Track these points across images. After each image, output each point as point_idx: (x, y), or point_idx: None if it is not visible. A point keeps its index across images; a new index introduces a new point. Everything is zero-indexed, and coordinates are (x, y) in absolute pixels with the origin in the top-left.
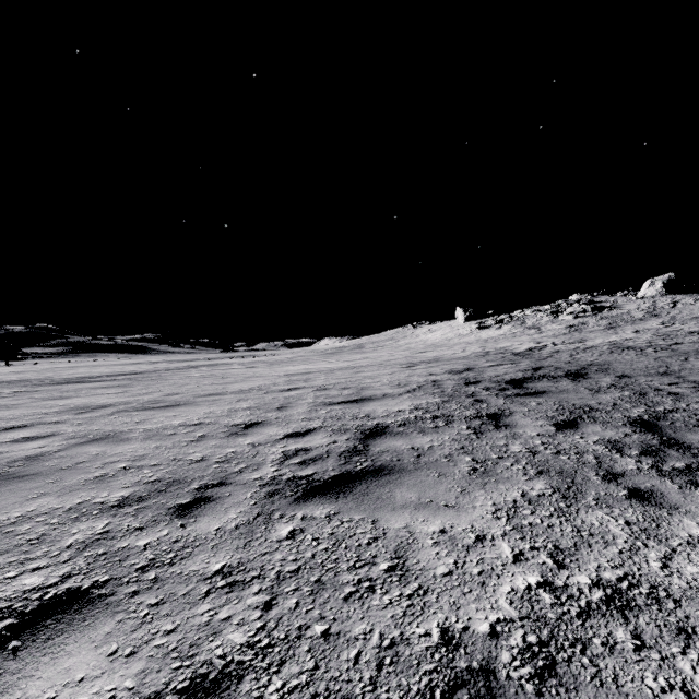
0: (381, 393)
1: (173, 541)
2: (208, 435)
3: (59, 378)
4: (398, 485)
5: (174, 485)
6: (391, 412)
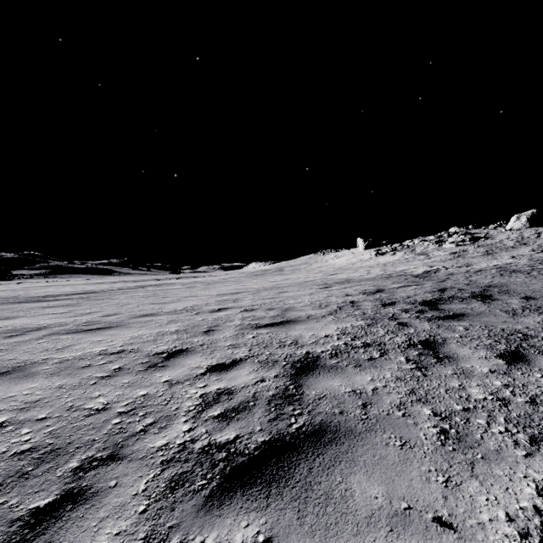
0: (305, 315)
1: None
2: (124, 368)
3: (24, 297)
4: (351, 465)
5: (46, 461)
6: (319, 337)
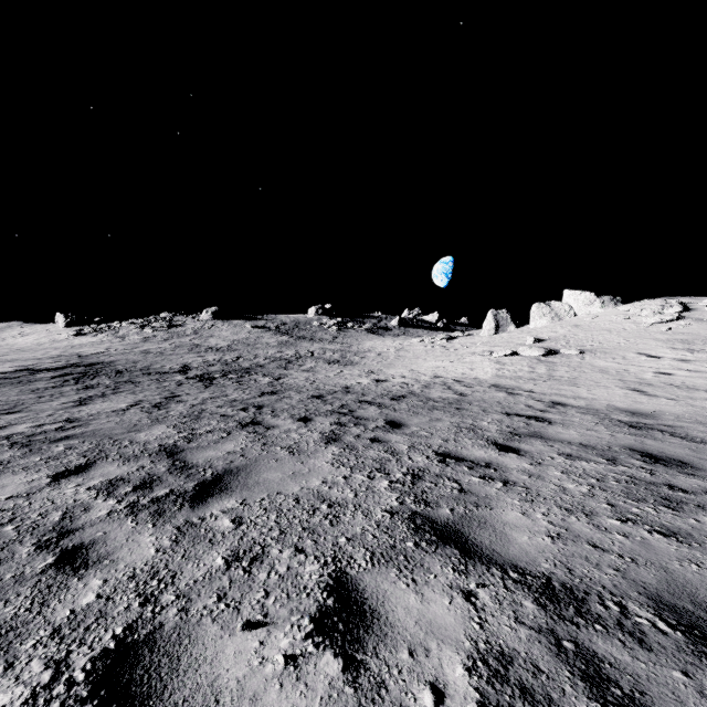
0: None
1: None
2: None
3: None
4: None
5: None
6: None
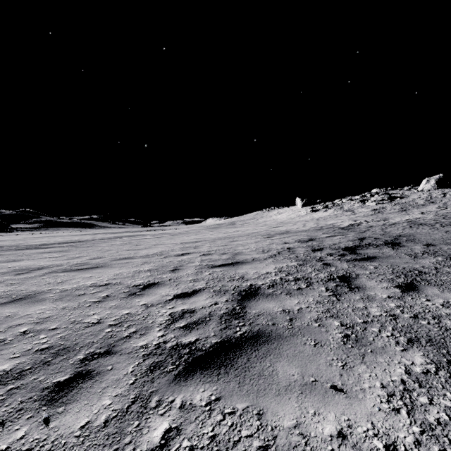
0: (251, 258)
1: (23, 450)
2: (110, 295)
3: (24, 245)
4: (277, 356)
5: (61, 354)
6: (260, 274)
